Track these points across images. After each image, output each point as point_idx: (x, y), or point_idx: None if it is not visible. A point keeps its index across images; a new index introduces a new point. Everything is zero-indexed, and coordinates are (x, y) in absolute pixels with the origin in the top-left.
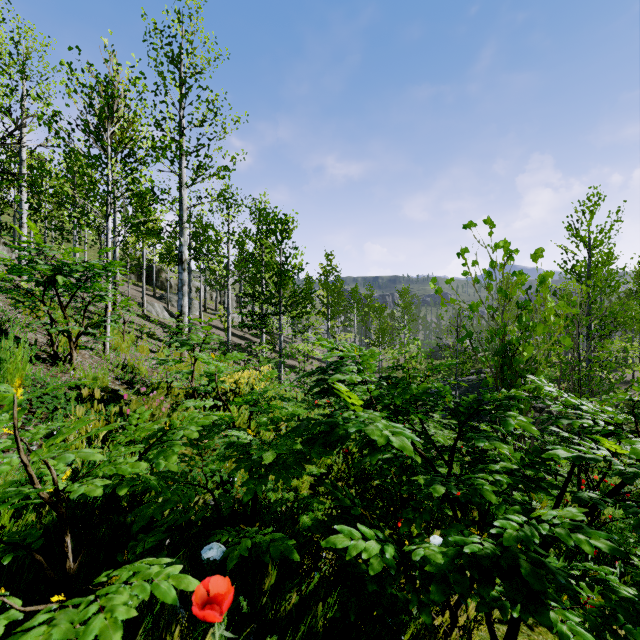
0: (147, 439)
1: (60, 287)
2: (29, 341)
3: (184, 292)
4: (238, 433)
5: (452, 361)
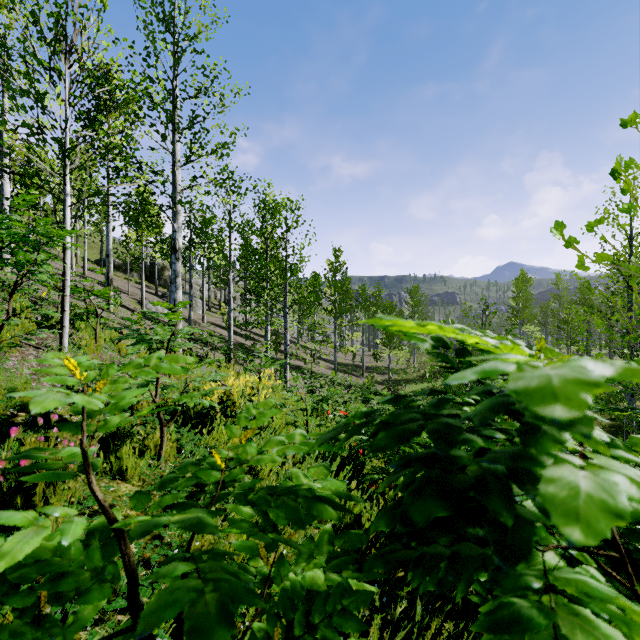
0: None
1: None
2: None
3: (178, 284)
4: None
5: None
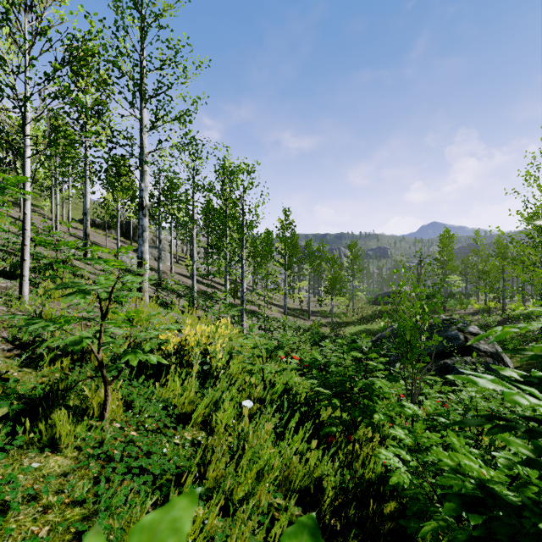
0: None
1: None
2: None
3: (144, 238)
4: None
5: None
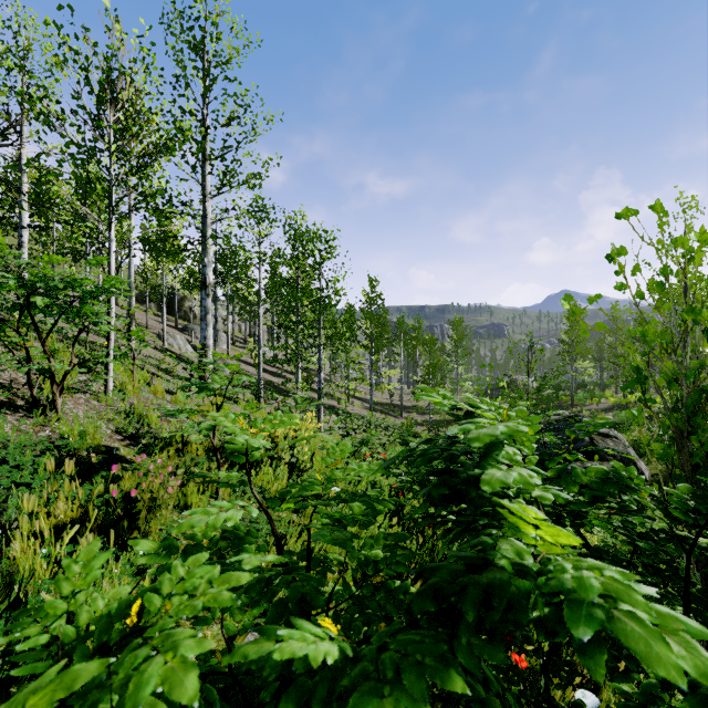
0: (90, 634)
1: (39, 311)
2: (4, 382)
3: (208, 321)
4: (304, 646)
5: (604, 418)
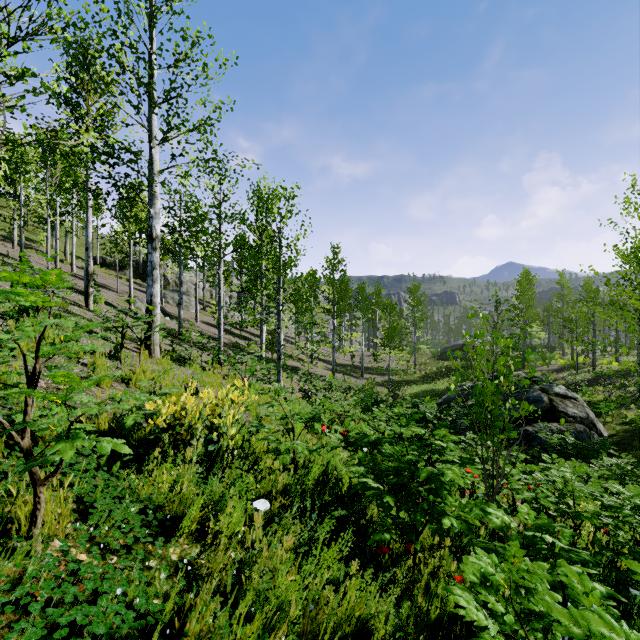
0: None
1: None
2: None
3: (154, 277)
4: None
5: None
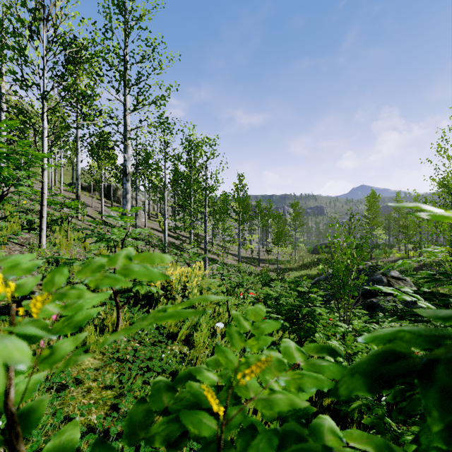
0: None
1: None
2: None
3: (127, 199)
4: None
5: None
